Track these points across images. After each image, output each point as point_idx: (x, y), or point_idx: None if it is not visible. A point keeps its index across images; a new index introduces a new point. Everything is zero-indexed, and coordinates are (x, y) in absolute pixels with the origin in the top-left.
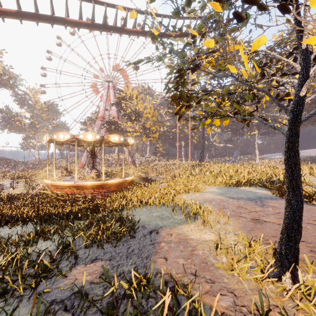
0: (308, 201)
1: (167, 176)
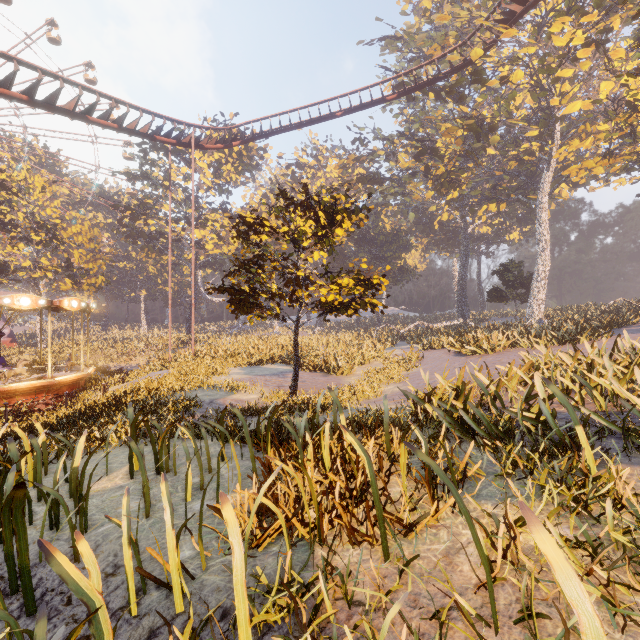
0: (314, 370)
1: (128, 363)
